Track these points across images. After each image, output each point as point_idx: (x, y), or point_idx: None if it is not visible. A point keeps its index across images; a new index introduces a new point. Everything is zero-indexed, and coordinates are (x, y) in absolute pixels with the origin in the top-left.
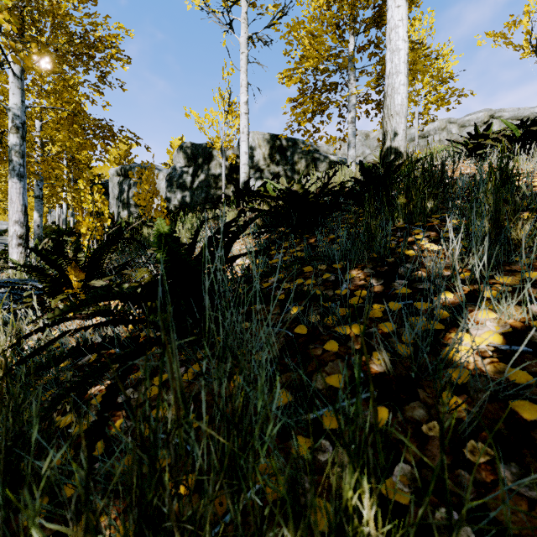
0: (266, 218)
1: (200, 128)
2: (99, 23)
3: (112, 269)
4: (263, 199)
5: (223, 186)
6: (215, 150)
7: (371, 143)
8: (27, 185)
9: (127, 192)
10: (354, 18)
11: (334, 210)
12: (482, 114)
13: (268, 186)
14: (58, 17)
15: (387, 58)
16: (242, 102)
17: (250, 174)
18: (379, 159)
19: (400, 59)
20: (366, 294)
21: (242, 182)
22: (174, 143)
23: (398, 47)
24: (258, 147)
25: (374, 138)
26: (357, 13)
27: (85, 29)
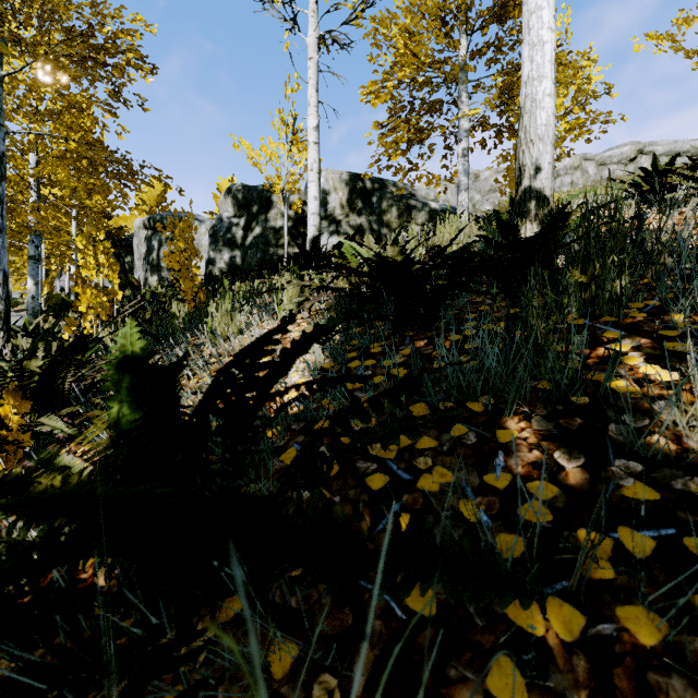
0: (343, 299)
1: (255, 165)
2: (107, 14)
3: (87, 388)
4: (337, 272)
5: (286, 244)
6: (275, 195)
7: (482, 187)
8: (19, 241)
9: (157, 251)
10: (467, 8)
11: (458, 292)
12: (628, 148)
13: (346, 248)
14: (50, 5)
15: (524, 56)
16: (310, 127)
17: (322, 226)
18: (510, 206)
19: (545, 56)
20: (554, 495)
21: (310, 239)
22: (223, 186)
23: (542, 39)
24: (334, 190)
25: (486, 179)
26: (471, 2)
27: (87, 22)
